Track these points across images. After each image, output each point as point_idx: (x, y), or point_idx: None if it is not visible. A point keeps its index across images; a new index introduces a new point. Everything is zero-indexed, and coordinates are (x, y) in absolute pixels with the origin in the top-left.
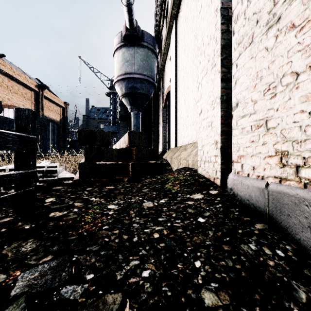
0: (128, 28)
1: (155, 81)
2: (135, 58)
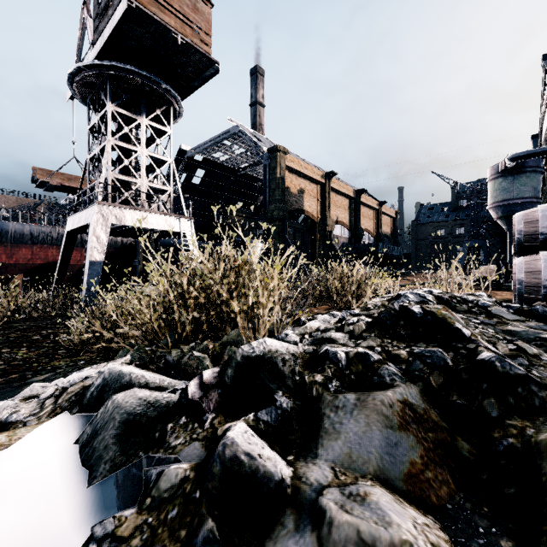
0: (507, 167)
1: (540, 196)
2: (514, 185)
